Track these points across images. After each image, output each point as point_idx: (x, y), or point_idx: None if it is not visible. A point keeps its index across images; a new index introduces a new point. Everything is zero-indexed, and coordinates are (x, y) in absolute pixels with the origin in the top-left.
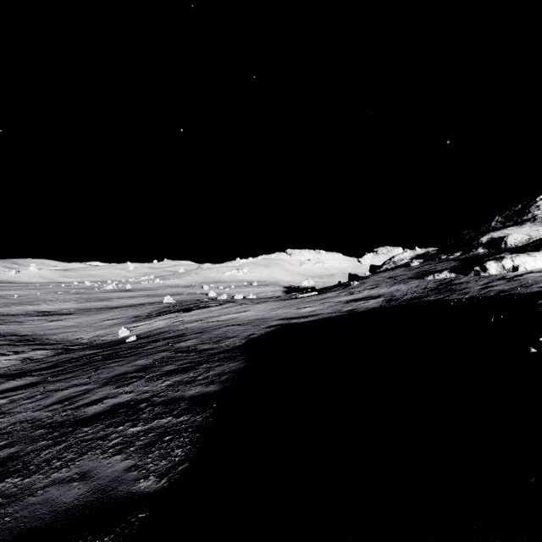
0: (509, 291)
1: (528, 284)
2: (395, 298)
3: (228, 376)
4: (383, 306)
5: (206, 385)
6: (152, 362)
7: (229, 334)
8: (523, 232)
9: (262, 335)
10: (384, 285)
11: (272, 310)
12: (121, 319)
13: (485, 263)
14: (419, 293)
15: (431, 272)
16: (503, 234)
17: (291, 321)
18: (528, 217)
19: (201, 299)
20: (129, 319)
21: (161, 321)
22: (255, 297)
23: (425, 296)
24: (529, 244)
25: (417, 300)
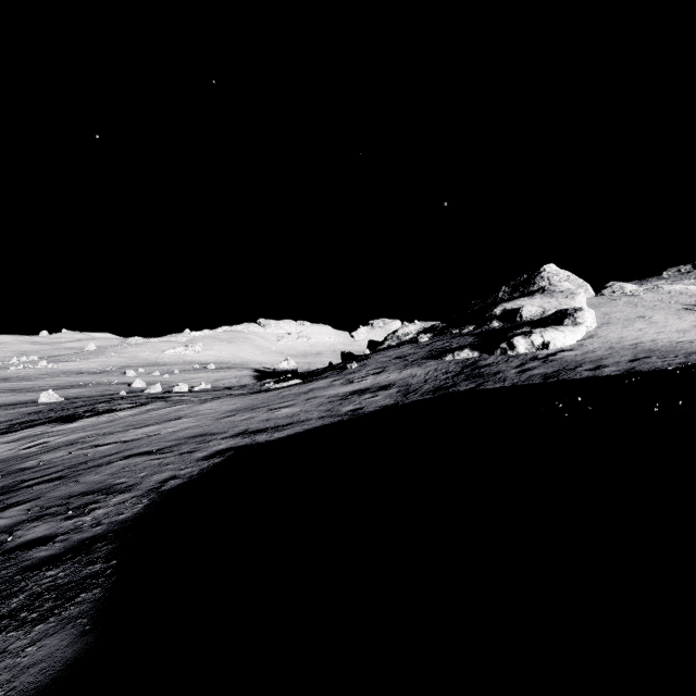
0: (556, 376)
1: (572, 367)
2: (414, 388)
3: None
4: (400, 403)
5: None
6: None
7: (121, 480)
8: (536, 304)
9: (189, 481)
10: (392, 369)
11: (226, 414)
12: None
13: (513, 339)
14: (443, 380)
15: (447, 350)
16: (516, 305)
17: (256, 438)
18: (534, 288)
19: (116, 393)
20: None
21: None
22: (209, 387)
23: (453, 385)
24: (550, 317)
25: (444, 391)
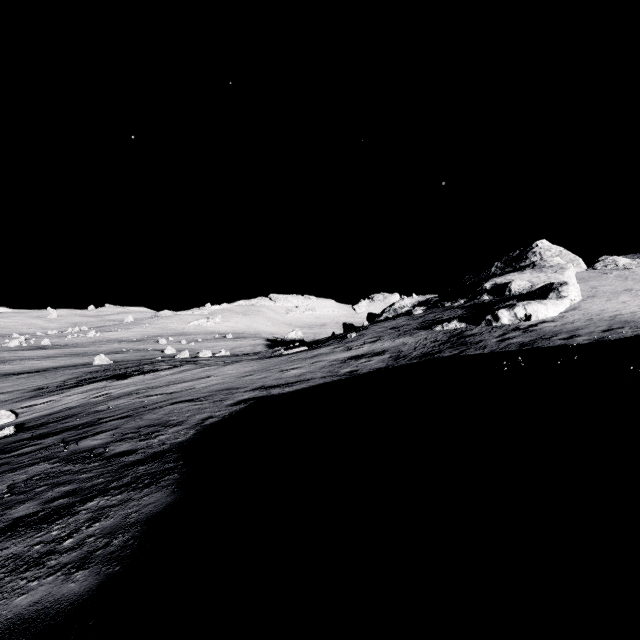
0: (531, 344)
1: (548, 336)
2: (404, 354)
3: (127, 537)
4: (390, 366)
5: (67, 573)
6: (1, 492)
7: (173, 418)
8: (525, 278)
9: (223, 419)
10: (387, 338)
11: (245, 374)
12: (12, 394)
13: (497, 312)
14: (430, 347)
15: (438, 321)
16: (506, 280)
17: (271, 391)
18: (526, 263)
19: (152, 358)
20: (25, 394)
21: (75, 396)
22: (228, 354)
23: (438, 352)
24: (536, 291)
25: (429, 356)
